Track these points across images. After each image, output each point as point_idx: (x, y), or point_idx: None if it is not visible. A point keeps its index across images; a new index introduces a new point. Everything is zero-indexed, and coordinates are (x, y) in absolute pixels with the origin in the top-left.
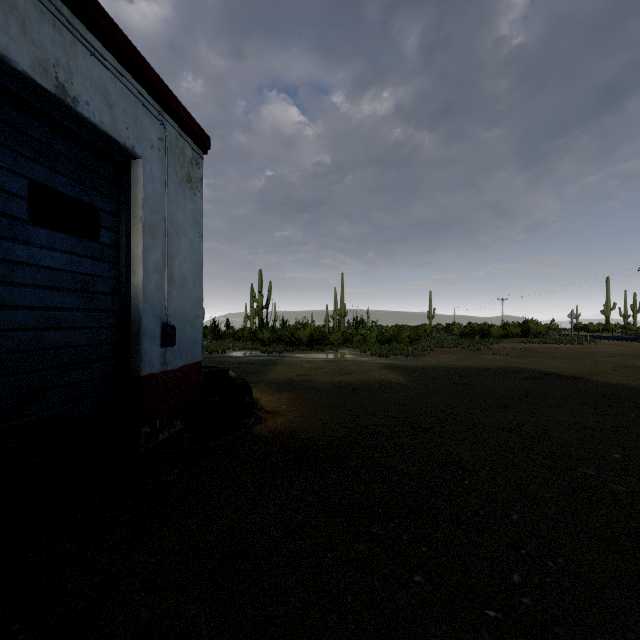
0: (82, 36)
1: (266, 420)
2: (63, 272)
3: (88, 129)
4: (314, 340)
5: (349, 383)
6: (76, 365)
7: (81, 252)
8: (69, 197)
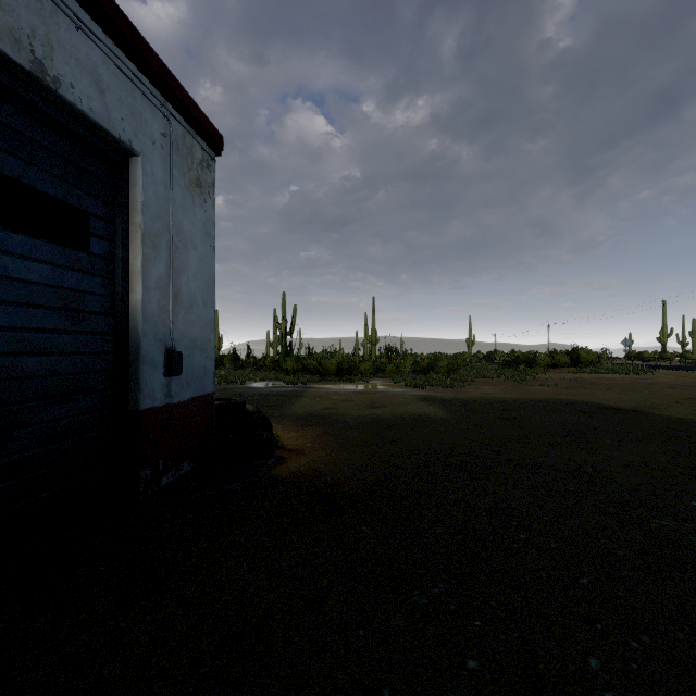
0: (65, 5)
1: (287, 460)
2: (43, 286)
3: (74, 118)
4: (343, 370)
5: (382, 417)
6: (60, 397)
7: (66, 263)
8: (51, 197)
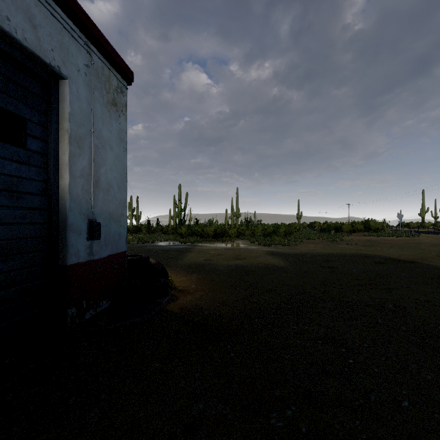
0: None
1: (178, 298)
2: None
3: (12, 45)
4: (217, 234)
5: (243, 266)
6: (0, 257)
7: (6, 155)
8: None
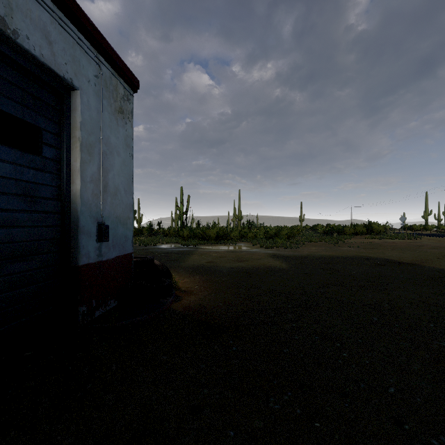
0: None
1: (182, 298)
2: (6, 179)
3: (30, 61)
4: (219, 236)
5: (245, 268)
6: (19, 257)
7: (24, 163)
8: (12, 116)
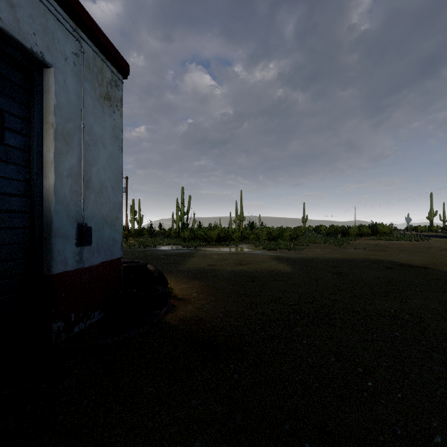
0: None
1: (177, 308)
2: None
3: None
4: (221, 238)
5: (247, 272)
6: None
7: None
8: None
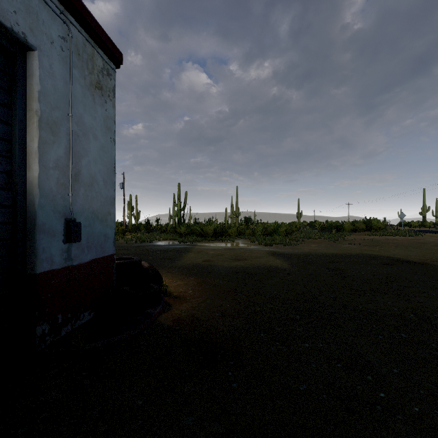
0: None
1: (172, 307)
2: None
3: None
4: (217, 233)
5: (244, 268)
6: None
7: None
8: None
